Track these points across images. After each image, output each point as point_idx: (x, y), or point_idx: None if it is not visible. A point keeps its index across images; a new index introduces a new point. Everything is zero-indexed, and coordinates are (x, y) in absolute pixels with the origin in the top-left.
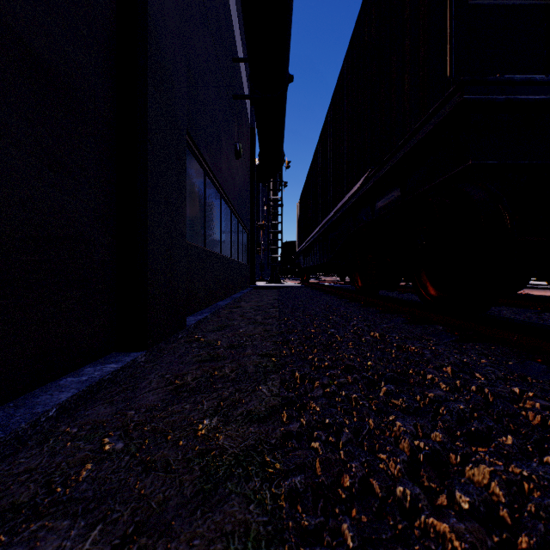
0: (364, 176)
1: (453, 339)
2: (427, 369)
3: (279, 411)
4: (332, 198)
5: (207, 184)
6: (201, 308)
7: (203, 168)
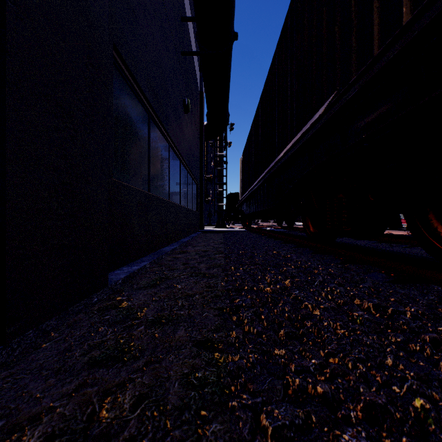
0: (328, 100)
1: None
2: None
3: None
4: (277, 143)
5: (152, 128)
6: (142, 256)
7: (146, 109)
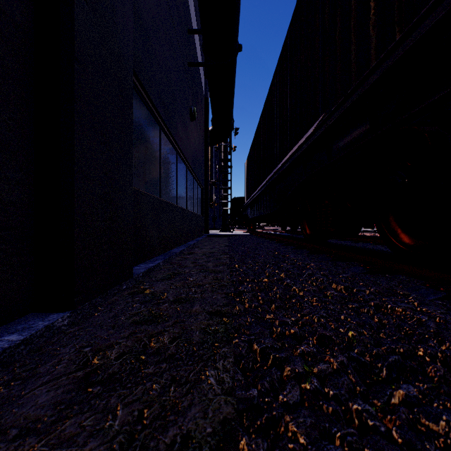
0: (318, 120)
1: (439, 296)
2: (449, 352)
3: (235, 435)
4: (278, 152)
5: (162, 138)
6: (155, 255)
7: (157, 122)
